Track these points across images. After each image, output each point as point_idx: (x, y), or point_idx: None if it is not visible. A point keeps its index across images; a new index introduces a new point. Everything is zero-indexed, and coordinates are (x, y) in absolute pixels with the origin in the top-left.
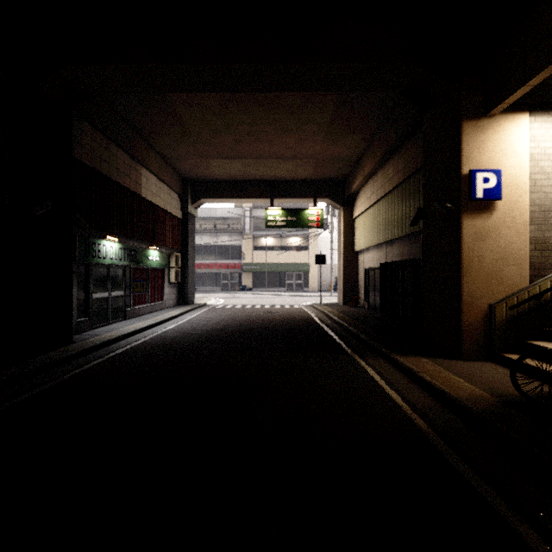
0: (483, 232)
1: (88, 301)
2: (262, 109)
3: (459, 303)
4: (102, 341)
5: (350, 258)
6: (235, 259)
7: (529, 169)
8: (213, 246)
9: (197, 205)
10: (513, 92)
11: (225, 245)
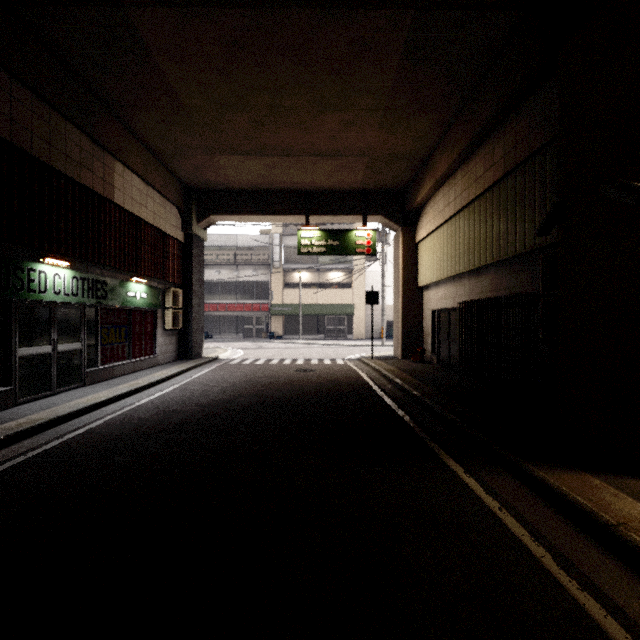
0: None
1: (9, 360)
2: (290, 62)
3: None
4: (6, 434)
5: (412, 296)
6: (261, 298)
7: None
8: (233, 282)
9: (206, 224)
10: None
11: (249, 281)
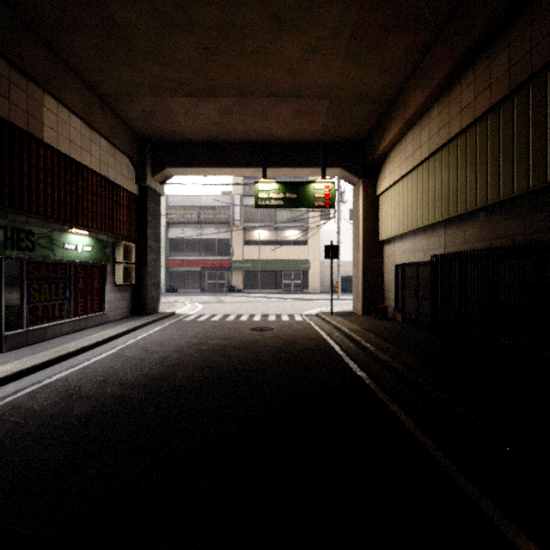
0: None
1: None
2: None
3: None
4: None
5: (372, 250)
6: (222, 255)
7: None
8: (197, 240)
9: (162, 178)
10: None
11: (211, 239)
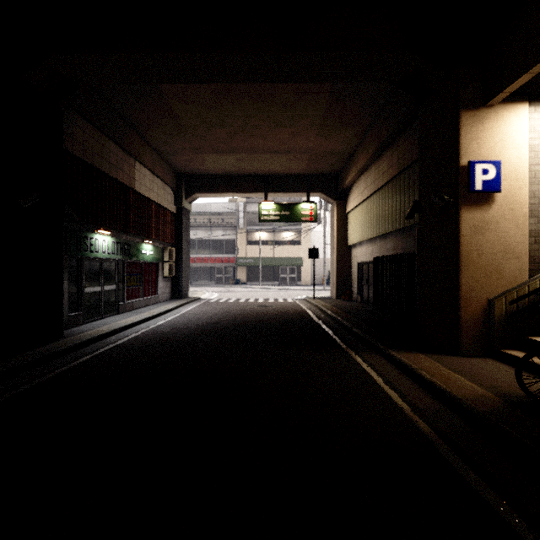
0: (482, 225)
1: (80, 295)
2: (256, 101)
3: (457, 297)
4: (92, 337)
5: (343, 252)
6: (229, 253)
7: (529, 160)
8: (207, 240)
9: (191, 200)
10: (514, 80)
11: (219, 239)
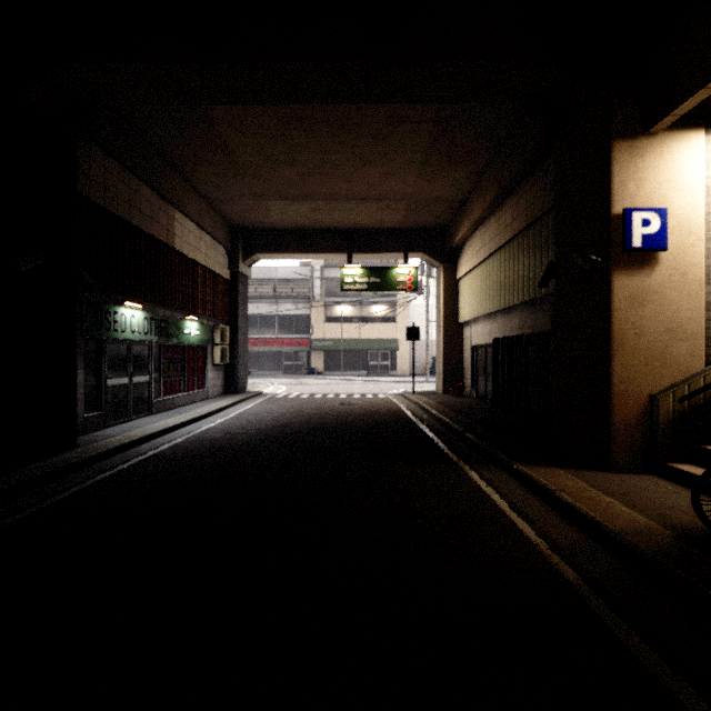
0: (641, 295)
1: (100, 389)
2: (336, 130)
3: (608, 393)
4: (116, 445)
5: (453, 332)
6: (301, 333)
7: (704, 207)
8: (272, 316)
9: (251, 262)
10: (687, 98)
11: (288, 315)
